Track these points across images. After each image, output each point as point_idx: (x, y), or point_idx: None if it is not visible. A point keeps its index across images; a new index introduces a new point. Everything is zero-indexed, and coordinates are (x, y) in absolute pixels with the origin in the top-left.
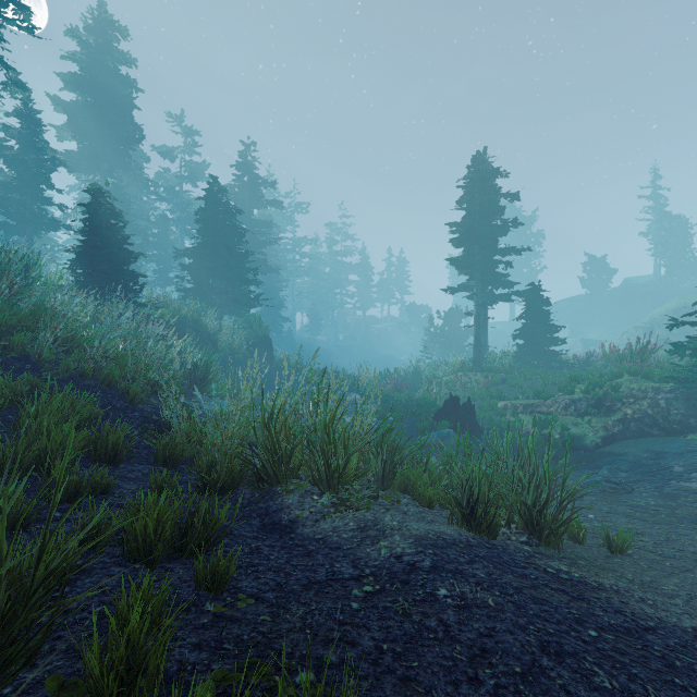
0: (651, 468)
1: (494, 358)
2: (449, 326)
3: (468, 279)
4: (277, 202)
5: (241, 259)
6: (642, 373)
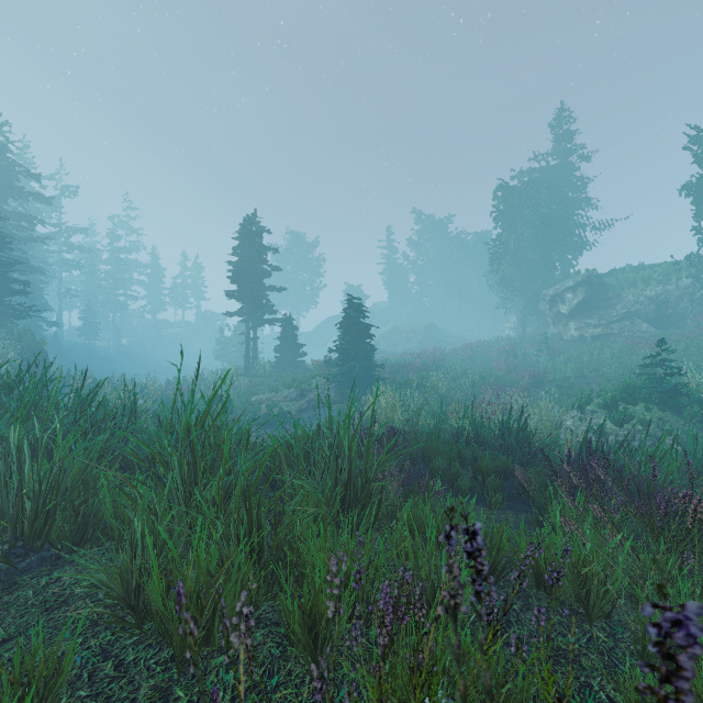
0: (308, 422)
1: (264, 366)
2: (237, 337)
3: (241, 308)
4: (43, 196)
5: (4, 268)
6: (323, 375)
